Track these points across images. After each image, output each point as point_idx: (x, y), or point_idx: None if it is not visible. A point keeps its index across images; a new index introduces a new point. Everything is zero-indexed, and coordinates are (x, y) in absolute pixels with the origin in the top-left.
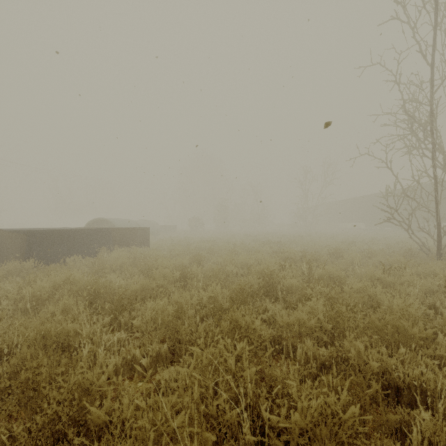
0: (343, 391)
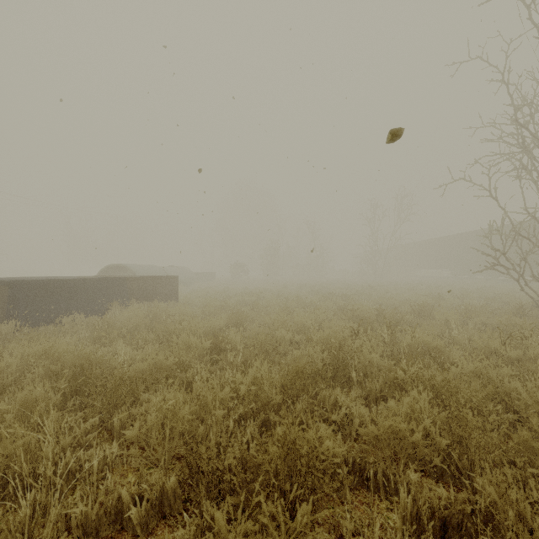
0: None
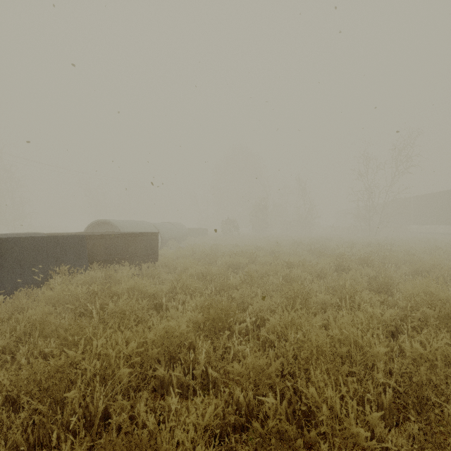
0: None
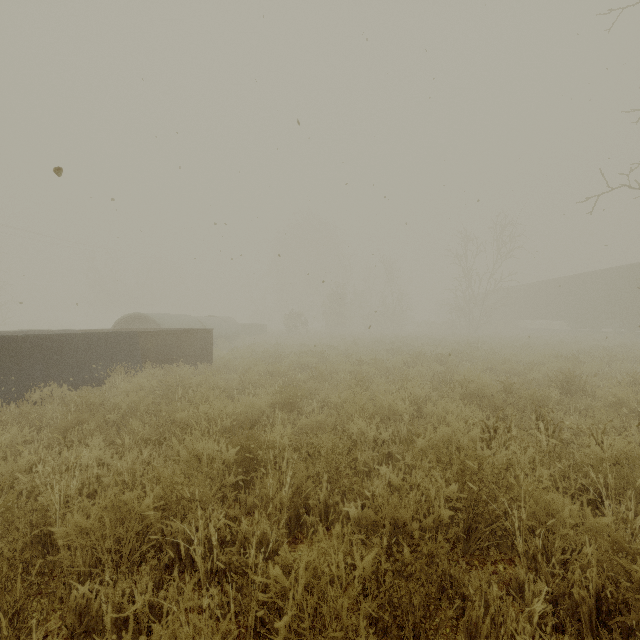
0: None
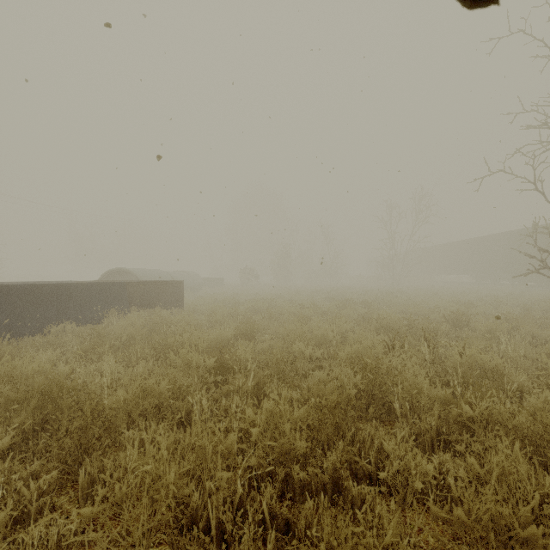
0: None
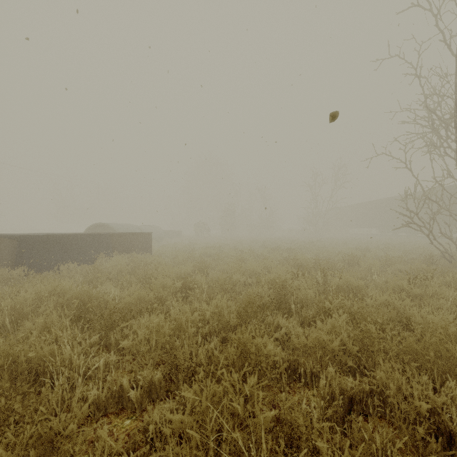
0: (393, 454)
